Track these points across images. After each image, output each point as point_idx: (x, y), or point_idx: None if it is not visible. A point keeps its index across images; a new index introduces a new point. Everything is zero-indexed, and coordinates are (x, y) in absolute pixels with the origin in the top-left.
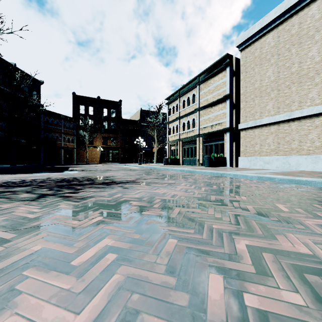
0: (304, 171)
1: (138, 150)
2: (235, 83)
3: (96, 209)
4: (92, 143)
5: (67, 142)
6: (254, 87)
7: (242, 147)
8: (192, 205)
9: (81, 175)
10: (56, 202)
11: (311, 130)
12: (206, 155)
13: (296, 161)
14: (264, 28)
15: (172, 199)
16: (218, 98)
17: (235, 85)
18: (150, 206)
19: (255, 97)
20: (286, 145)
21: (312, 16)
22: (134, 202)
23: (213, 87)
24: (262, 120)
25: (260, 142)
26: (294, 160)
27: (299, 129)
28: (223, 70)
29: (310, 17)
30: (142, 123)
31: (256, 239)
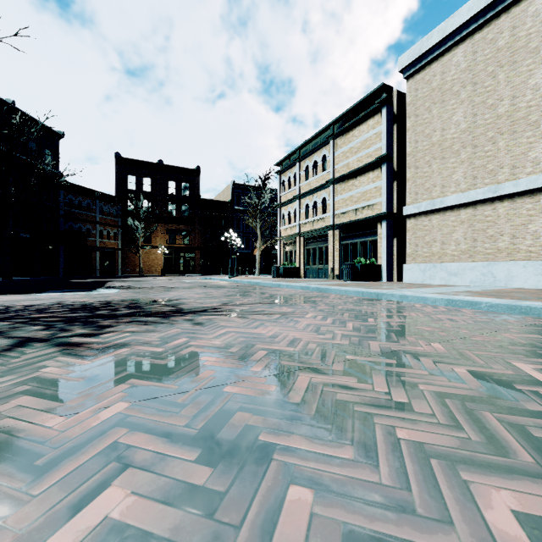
0: (522, 290)
1: (228, 253)
2: (396, 135)
3: (122, 378)
4: (150, 241)
5: (105, 239)
6: (431, 142)
7: (410, 246)
8: (335, 365)
9: (121, 296)
10: (41, 359)
11: (533, 216)
12: (346, 260)
13: (507, 272)
14: (449, 38)
15: (291, 351)
16: (367, 162)
17: (397, 139)
18: (244, 369)
19: (432, 160)
20: (488, 242)
21: (535, 14)
22: (210, 358)
23: (358, 143)
24: (445, 199)
25: (441, 238)
26: (502, 270)
27: (511, 215)
28: (375, 113)
29: (531, 17)
30: (236, 206)
31: (530, 484)
